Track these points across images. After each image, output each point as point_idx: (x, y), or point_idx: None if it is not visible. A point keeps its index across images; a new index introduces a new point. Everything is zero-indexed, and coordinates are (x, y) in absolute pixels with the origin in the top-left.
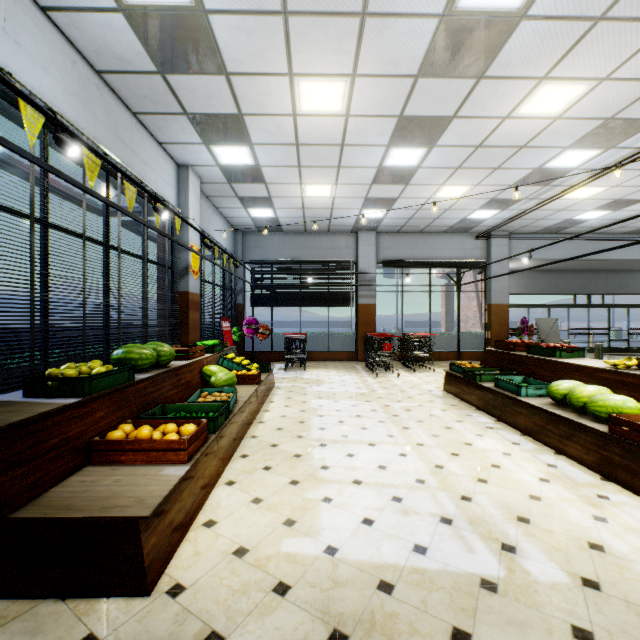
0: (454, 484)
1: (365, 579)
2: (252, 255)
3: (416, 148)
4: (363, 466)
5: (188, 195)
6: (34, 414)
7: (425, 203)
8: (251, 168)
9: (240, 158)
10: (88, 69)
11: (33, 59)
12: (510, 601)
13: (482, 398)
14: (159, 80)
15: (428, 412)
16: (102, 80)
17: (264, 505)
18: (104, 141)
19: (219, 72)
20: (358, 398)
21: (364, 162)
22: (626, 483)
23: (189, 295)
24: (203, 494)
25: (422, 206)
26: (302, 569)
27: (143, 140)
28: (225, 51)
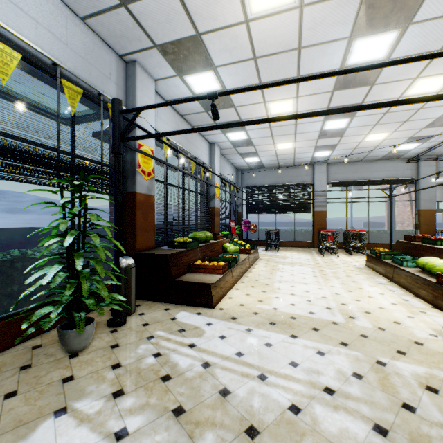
0: (341, 300)
1: (286, 315)
2: (247, 183)
3: (342, 119)
4: (297, 290)
5: (214, 158)
6: (176, 252)
7: (358, 145)
8: (246, 140)
9: (240, 136)
10: (178, 116)
11: (164, 122)
12: (340, 327)
13: (384, 269)
14: (205, 114)
15: (346, 274)
16: (182, 118)
17: (250, 296)
18: (183, 144)
19: (231, 107)
20: (306, 266)
21: (310, 129)
22: (442, 308)
23: (215, 209)
24: (227, 289)
25: (356, 146)
26: (263, 311)
27: (196, 137)
28: (234, 100)
